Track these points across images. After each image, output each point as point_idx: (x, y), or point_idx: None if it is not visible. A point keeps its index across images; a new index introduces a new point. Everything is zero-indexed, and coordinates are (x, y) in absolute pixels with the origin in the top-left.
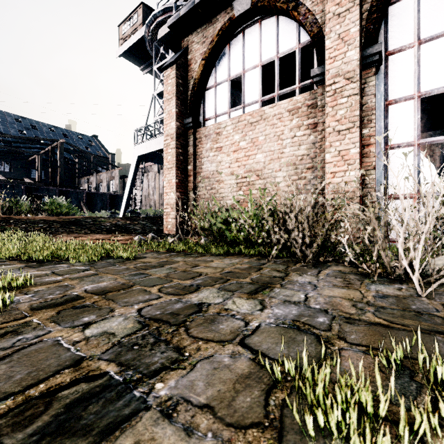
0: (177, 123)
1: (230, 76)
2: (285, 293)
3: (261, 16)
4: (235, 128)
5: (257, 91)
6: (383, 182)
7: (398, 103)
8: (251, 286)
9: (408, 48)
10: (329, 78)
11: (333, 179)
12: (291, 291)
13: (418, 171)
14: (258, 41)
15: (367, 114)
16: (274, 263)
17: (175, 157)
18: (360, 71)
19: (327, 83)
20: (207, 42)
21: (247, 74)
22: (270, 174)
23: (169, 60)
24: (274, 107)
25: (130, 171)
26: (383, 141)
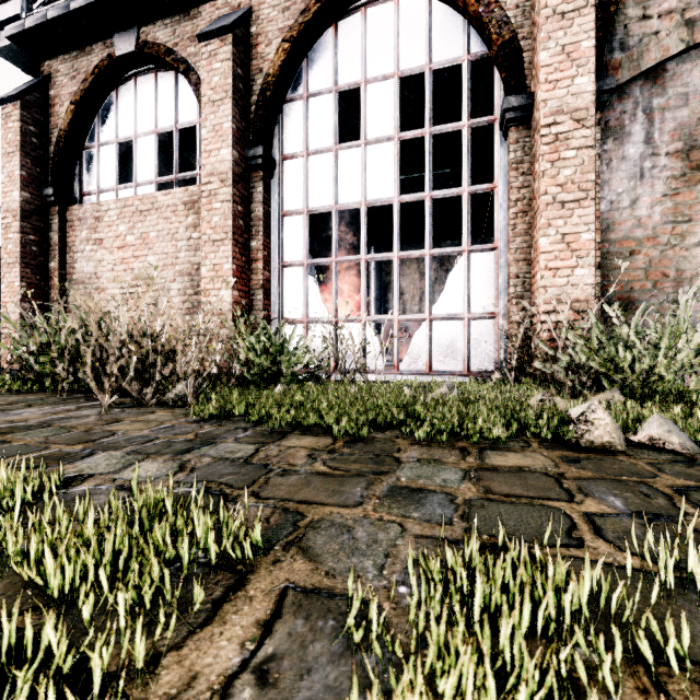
0: (25, 194)
1: (118, 137)
2: None
3: (157, 66)
4: (121, 215)
5: (153, 167)
6: (278, 303)
7: (292, 215)
8: None
9: (300, 157)
10: (205, 175)
11: (209, 298)
12: None
13: (307, 294)
14: (154, 99)
15: (255, 224)
16: (60, 398)
17: (19, 246)
18: (237, 175)
19: (203, 181)
20: (79, 79)
21: (140, 140)
22: (164, 285)
23: (12, 90)
24: (168, 194)
25: None
26: (278, 257)
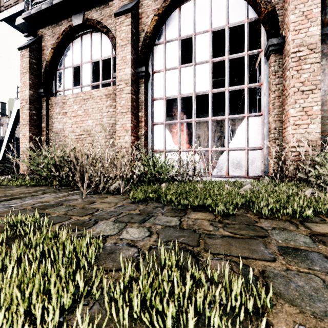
0: (31, 92)
1: (73, 64)
2: (13, 201)
3: (92, 30)
4: (75, 101)
5: (90, 78)
6: (151, 142)
7: (157, 100)
8: (1, 200)
9: (162, 72)
10: (117, 81)
11: (119, 140)
12: (20, 200)
13: (165, 138)
14: (90, 46)
15: (141, 104)
16: (55, 189)
17: (28, 116)
18: (133, 80)
19: (116, 84)
20: (55, 37)
21: (84, 65)
22: (95, 134)
23: (25, 43)
24: (97, 91)
25: (10, 121)
26: (151, 120)
